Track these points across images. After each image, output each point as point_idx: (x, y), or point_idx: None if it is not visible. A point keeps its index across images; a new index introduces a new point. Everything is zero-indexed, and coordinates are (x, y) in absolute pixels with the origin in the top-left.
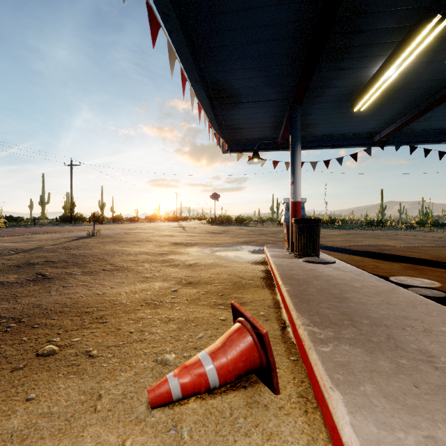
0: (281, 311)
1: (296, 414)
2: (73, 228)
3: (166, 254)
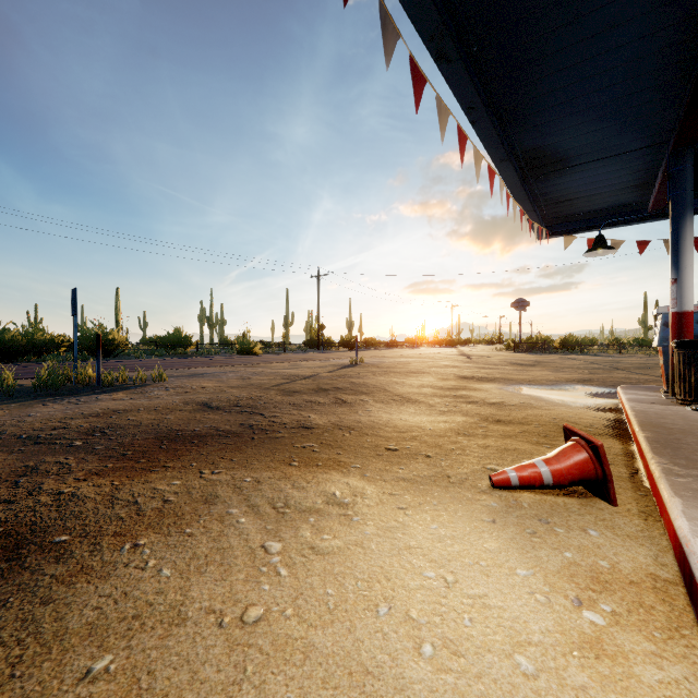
0: (635, 461)
1: (633, 518)
2: (328, 356)
3: (456, 388)
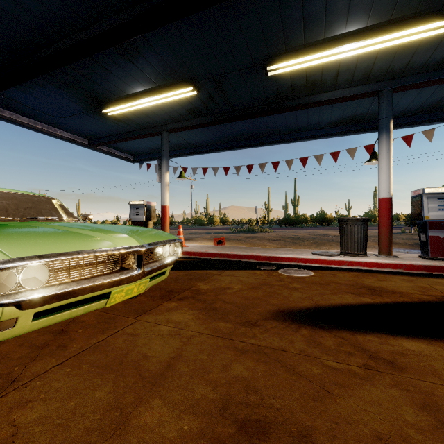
0: None
1: None
2: None
3: None
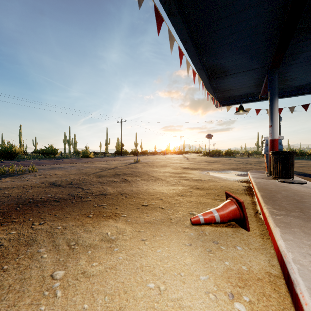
0: (256, 206)
1: (257, 238)
2: (124, 158)
3: (180, 173)
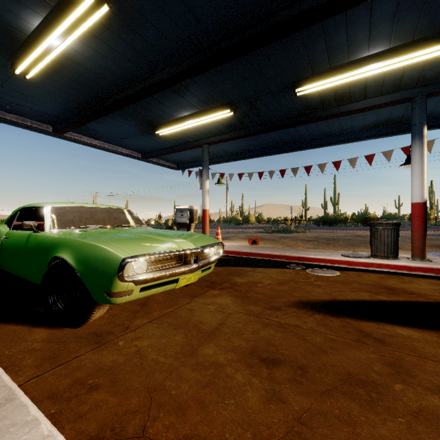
0: None
1: None
2: None
3: None
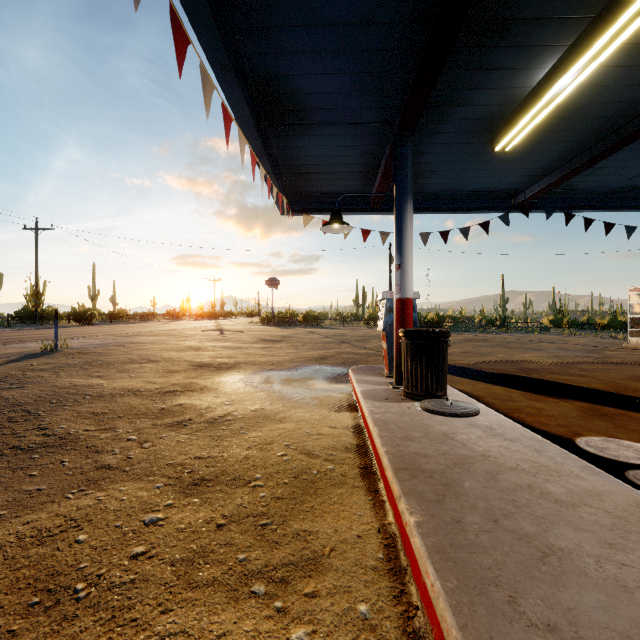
0: (408, 591)
1: None
2: (28, 335)
3: (173, 392)
